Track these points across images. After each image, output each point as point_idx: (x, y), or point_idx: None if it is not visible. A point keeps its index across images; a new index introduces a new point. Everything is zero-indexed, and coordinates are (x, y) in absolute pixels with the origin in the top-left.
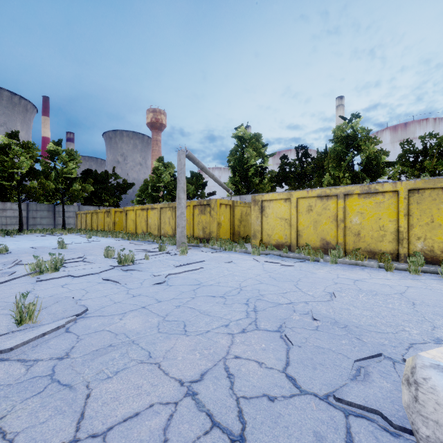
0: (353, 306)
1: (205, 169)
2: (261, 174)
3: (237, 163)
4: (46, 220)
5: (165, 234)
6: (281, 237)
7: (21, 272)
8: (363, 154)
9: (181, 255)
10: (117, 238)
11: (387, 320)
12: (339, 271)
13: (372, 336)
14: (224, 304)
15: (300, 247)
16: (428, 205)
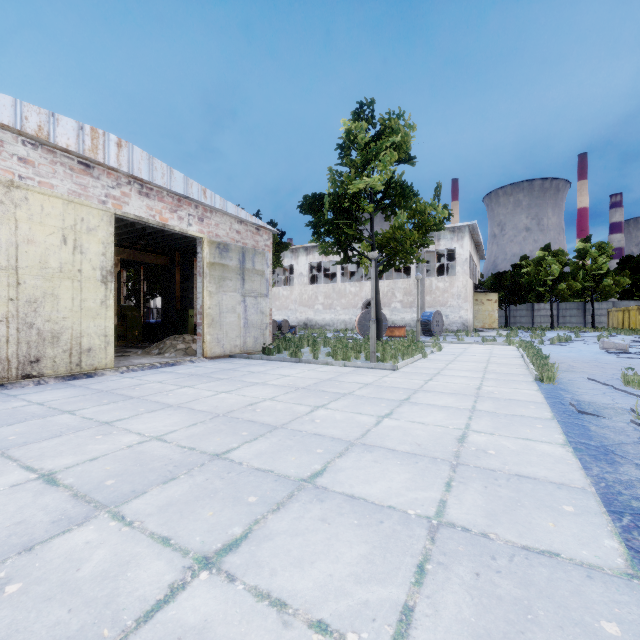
0: None
1: None
2: None
3: None
4: (575, 318)
5: None
6: None
7: None
8: None
9: None
10: (635, 335)
11: None
12: None
13: None
14: None
15: None
16: None
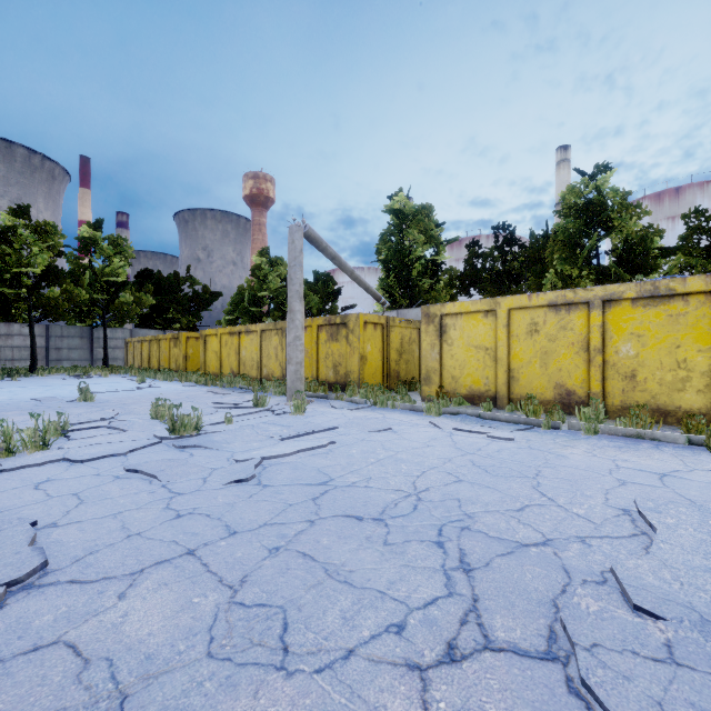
0: None
1: (339, 260)
2: (434, 273)
3: (393, 255)
4: (78, 352)
5: (270, 377)
6: (477, 382)
7: None
8: (615, 236)
9: (293, 415)
10: (187, 382)
11: None
12: (612, 452)
13: None
14: (386, 546)
15: (513, 400)
16: None
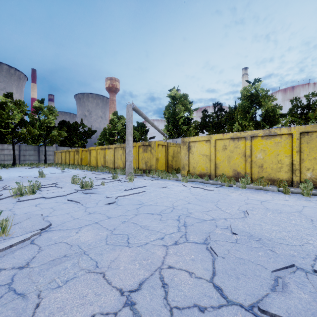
0: (263, 222)
1: (147, 119)
2: (188, 123)
3: (171, 115)
4: (33, 157)
5: (118, 167)
6: (203, 169)
7: (7, 194)
8: (263, 108)
9: (128, 182)
10: (83, 170)
11: (293, 234)
12: (248, 194)
13: (282, 248)
14: (160, 220)
15: (217, 176)
16: (316, 144)
